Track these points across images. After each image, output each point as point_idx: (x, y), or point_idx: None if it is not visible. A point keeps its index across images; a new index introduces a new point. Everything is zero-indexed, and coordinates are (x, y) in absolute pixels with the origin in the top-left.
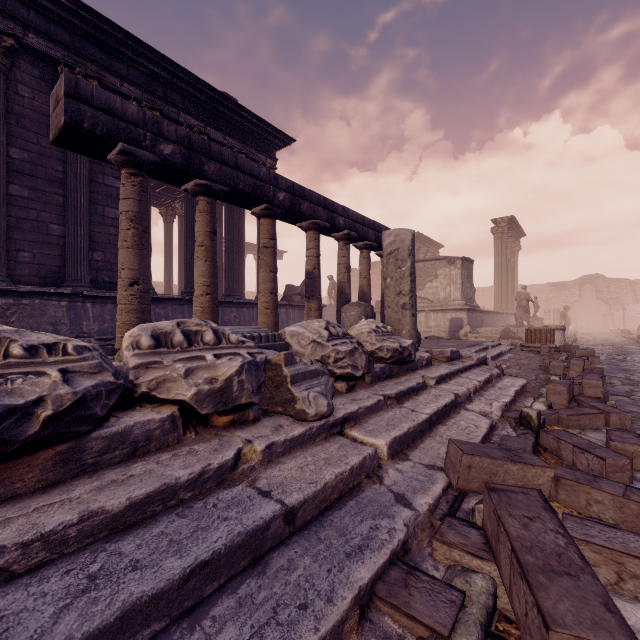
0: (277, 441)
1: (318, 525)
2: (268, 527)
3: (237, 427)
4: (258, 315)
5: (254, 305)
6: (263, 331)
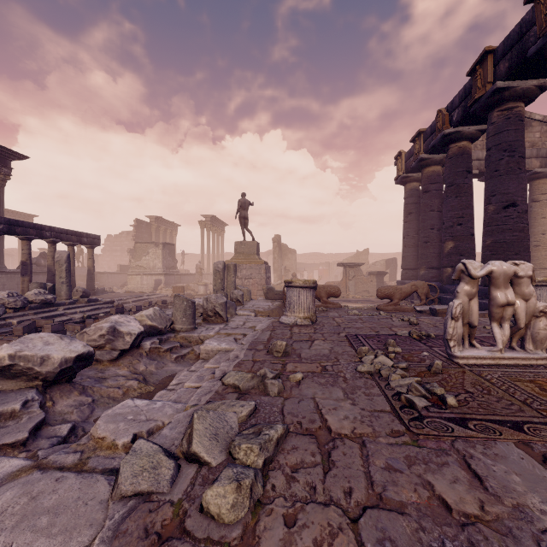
0: None
1: None
2: None
3: None
4: None
5: None
6: None
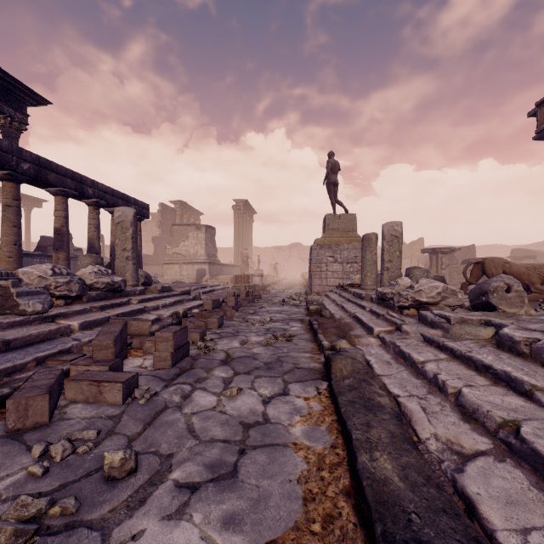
0: (3, 322)
1: (24, 348)
2: None
3: None
4: None
5: None
6: None
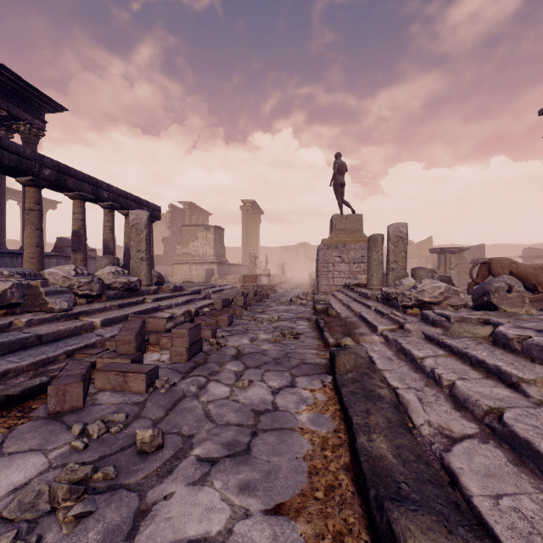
0: (35, 318)
1: (54, 342)
2: (28, 339)
3: (10, 315)
4: (23, 263)
5: (18, 255)
6: (27, 271)
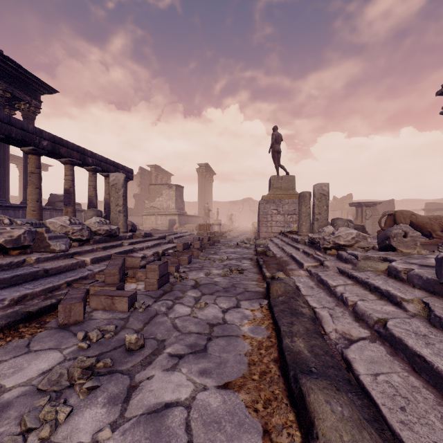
0: (42, 257)
1: (57, 275)
2: (38, 272)
3: (22, 255)
4: (27, 215)
5: (20, 208)
6: (34, 221)
